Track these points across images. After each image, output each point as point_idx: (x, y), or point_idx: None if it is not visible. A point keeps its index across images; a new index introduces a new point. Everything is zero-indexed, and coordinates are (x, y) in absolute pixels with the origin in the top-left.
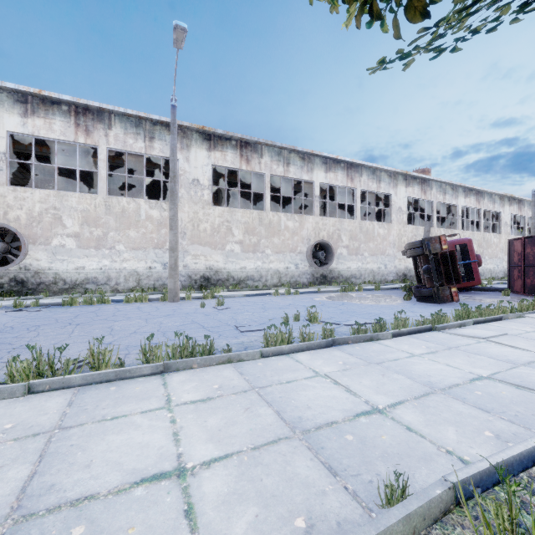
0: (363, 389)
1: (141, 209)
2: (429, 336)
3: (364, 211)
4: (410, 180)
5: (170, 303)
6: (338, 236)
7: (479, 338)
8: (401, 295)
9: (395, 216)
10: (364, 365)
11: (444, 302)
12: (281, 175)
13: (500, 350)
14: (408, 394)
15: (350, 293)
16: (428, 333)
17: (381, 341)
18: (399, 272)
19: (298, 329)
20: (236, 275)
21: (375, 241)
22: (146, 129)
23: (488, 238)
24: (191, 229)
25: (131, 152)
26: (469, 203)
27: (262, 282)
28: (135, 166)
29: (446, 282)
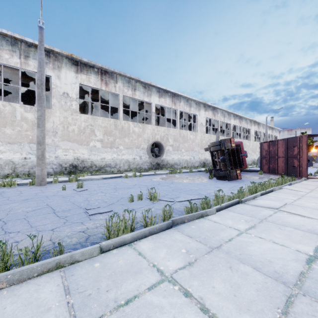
0: (221, 305)
1: (17, 111)
2: (240, 208)
3: (181, 125)
4: (207, 107)
5: (37, 187)
6: (166, 139)
7: (274, 208)
8: (205, 175)
9: (199, 128)
10: (208, 254)
11: (233, 179)
12: (130, 97)
13: (295, 219)
14: (272, 305)
15: (175, 175)
16: (238, 206)
17: (209, 217)
18: (201, 161)
19: (141, 208)
20: (97, 163)
21: (188, 142)
22: (21, 48)
23: (245, 143)
24: (62, 129)
25: (7, 65)
26: (236, 123)
27: (117, 168)
28: (14, 79)
29: (234, 167)
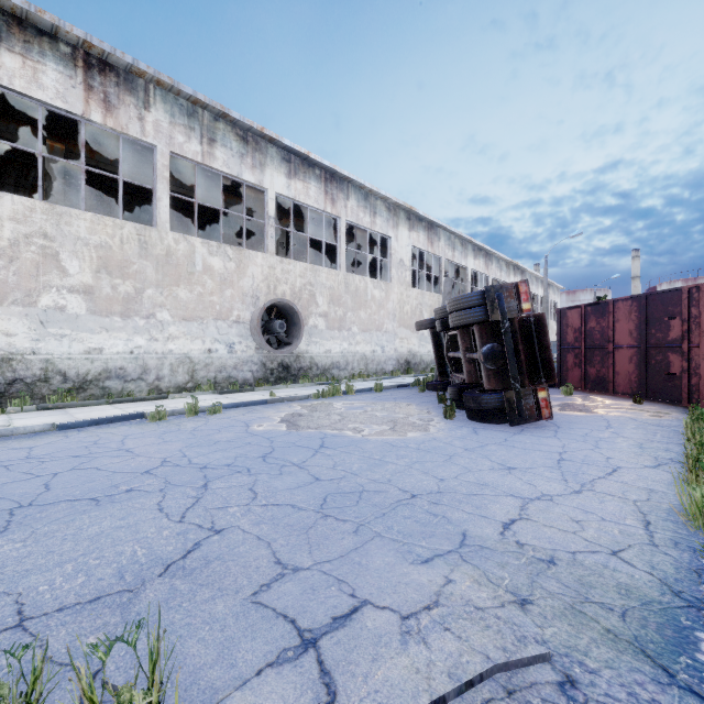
0: None
1: None
2: None
3: (348, 269)
4: (415, 221)
5: None
6: (310, 296)
7: None
8: (425, 402)
9: (396, 271)
10: None
11: (525, 421)
12: (195, 161)
13: None
14: None
15: (334, 402)
16: None
17: None
18: (401, 357)
19: None
20: (71, 368)
21: (369, 308)
22: None
23: None
24: None
25: None
26: (478, 267)
27: (149, 383)
28: None
29: (530, 380)
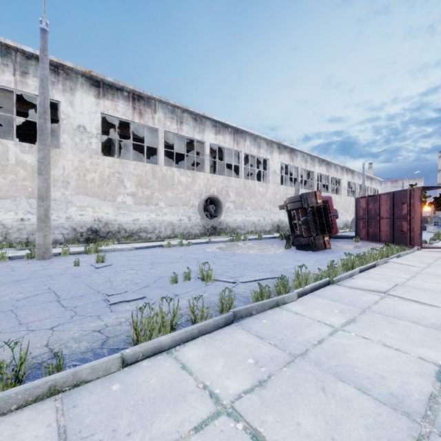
0: None
1: (9, 152)
2: (331, 292)
3: (246, 173)
4: (282, 148)
5: (37, 262)
6: (226, 192)
7: (380, 292)
8: (281, 244)
9: (271, 177)
10: (288, 366)
11: (319, 249)
12: (174, 133)
13: (411, 308)
14: None
15: (238, 243)
16: (328, 289)
17: (288, 305)
18: (275, 223)
19: (188, 293)
20: (128, 227)
21: (256, 197)
22: (17, 61)
23: (334, 198)
24: (76, 178)
25: None
26: (322, 171)
27: (156, 234)
28: (6, 105)
29: (321, 232)
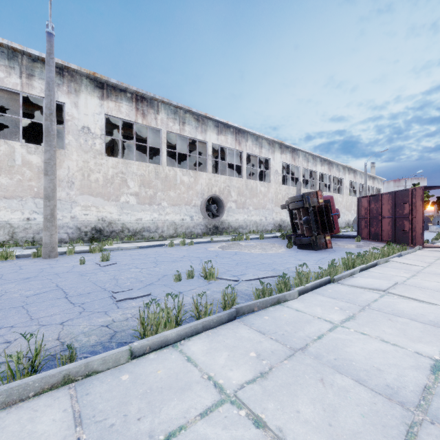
0: None
1: (16, 153)
2: (332, 290)
3: (248, 173)
4: (284, 148)
5: (44, 260)
6: (228, 192)
7: (380, 290)
8: (282, 243)
9: (273, 177)
10: (288, 359)
11: (320, 249)
12: (177, 133)
13: (410, 306)
14: None
15: (240, 242)
16: (329, 287)
17: (289, 303)
18: (276, 223)
19: (191, 291)
20: (131, 226)
21: (258, 197)
22: (23, 64)
23: (336, 198)
24: (81, 179)
25: (2, 87)
26: (324, 170)
27: (159, 233)
28: (12, 107)
29: (322, 232)
